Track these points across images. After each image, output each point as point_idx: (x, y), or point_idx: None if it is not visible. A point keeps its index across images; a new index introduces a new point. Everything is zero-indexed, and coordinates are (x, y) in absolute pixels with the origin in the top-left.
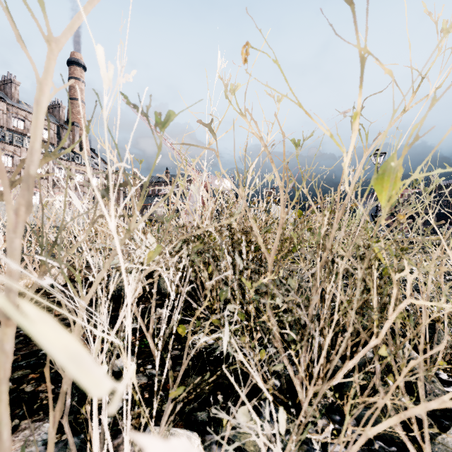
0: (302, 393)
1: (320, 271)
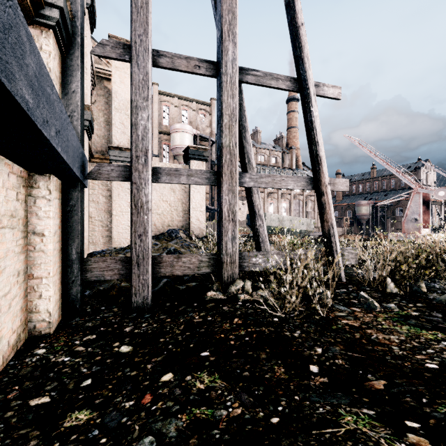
0: (442, 276)
1: (445, 258)
